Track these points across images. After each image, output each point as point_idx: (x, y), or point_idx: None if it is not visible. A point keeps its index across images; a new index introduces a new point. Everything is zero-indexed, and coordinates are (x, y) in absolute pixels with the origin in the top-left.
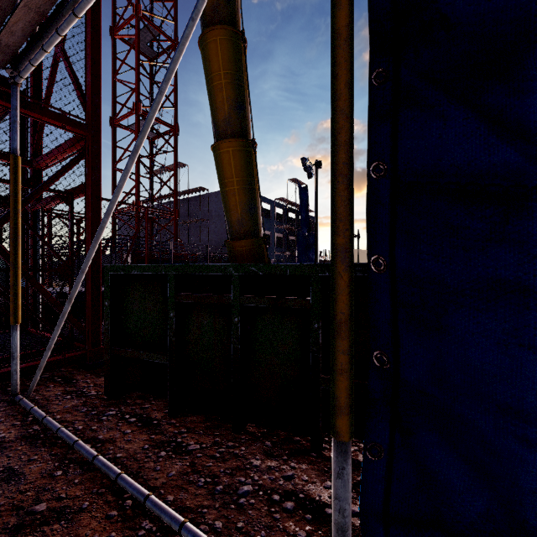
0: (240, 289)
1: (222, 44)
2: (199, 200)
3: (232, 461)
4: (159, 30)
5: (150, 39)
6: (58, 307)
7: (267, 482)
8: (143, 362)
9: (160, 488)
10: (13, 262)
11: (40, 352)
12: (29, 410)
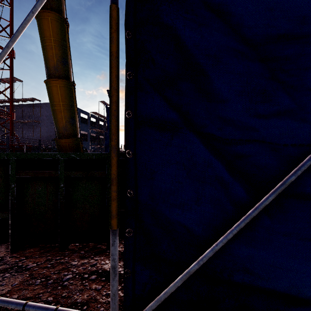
0: (64, 167)
1: (52, 22)
2: (32, 107)
3: (59, 266)
4: None
5: None
6: None
7: (81, 271)
8: None
9: (6, 294)
10: None
11: None
12: None
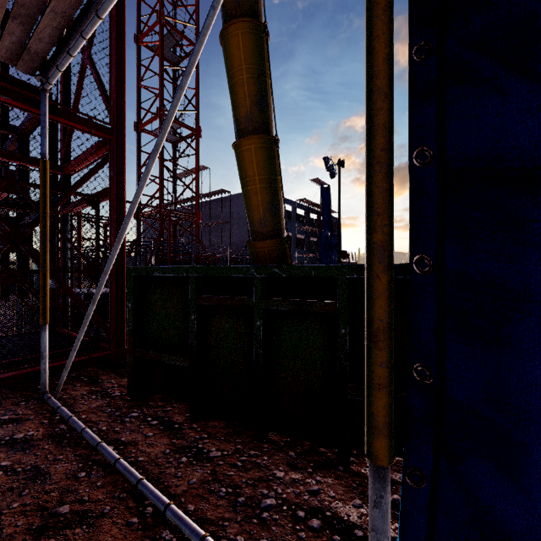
0: (262, 292)
1: (244, 37)
2: (220, 202)
3: (254, 471)
4: (182, 35)
5: (173, 44)
6: (84, 308)
7: (291, 497)
8: (164, 365)
9: (181, 496)
10: (42, 264)
11: (68, 352)
12: (56, 409)
